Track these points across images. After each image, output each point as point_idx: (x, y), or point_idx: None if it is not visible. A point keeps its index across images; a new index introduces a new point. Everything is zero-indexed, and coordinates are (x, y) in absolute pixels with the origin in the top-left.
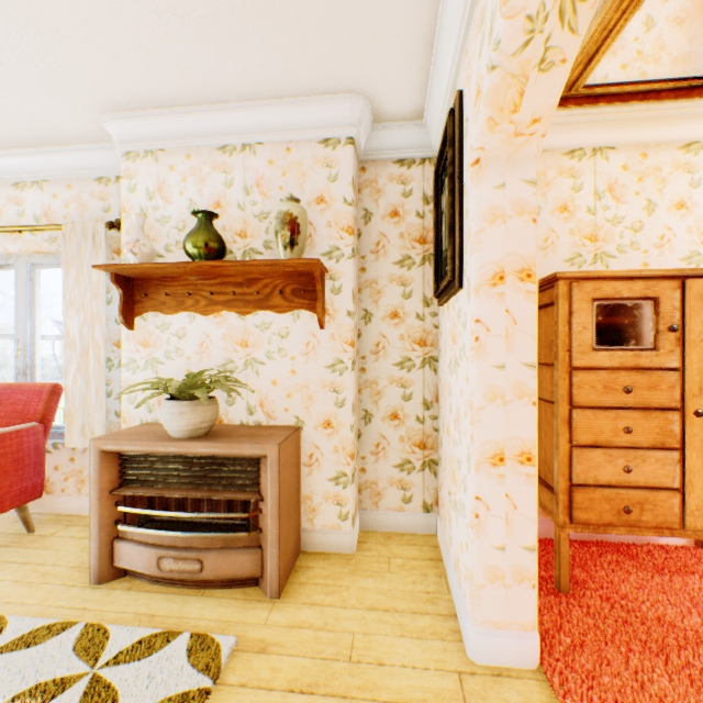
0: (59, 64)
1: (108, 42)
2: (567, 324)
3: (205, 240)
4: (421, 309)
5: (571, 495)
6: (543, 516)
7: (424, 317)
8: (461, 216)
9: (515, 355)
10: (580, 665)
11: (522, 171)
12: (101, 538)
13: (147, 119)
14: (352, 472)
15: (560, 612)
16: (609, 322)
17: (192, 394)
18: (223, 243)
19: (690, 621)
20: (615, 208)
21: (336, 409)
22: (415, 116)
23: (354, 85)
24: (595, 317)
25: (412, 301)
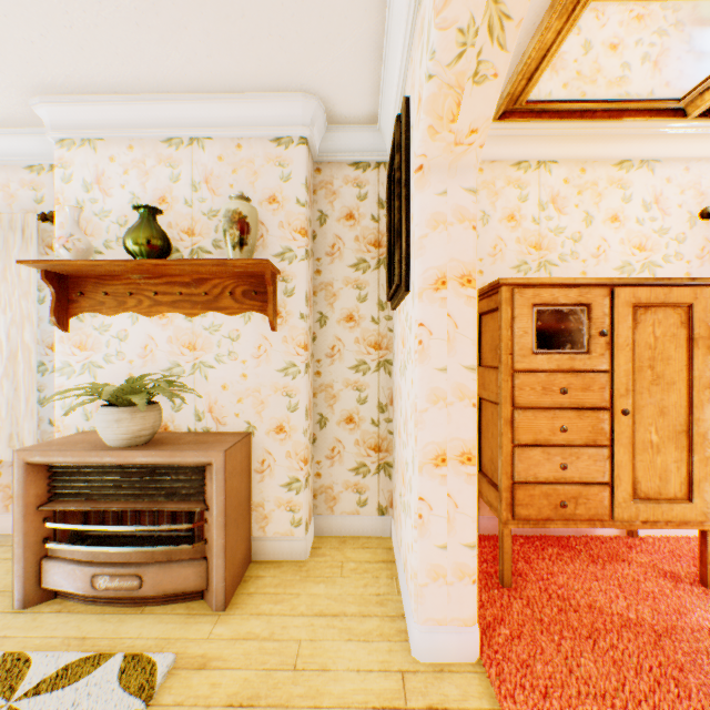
0: None
1: (33, 18)
2: (510, 328)
3: (147, 236)
4: (376, 312)
5: (514, 493)
6: (492, 514)
7: (379, 321)
8: (408, 221)
9: (457, 358)
10: (516, 654)
11: (463, 180)
12: (26, 559)
13: (83, 104)
14: (305, 478)
15: (502, 605)
16: (547, 327)
17: (131, 400)
18: (168, 240)
19: (617, 605)
20: (558, 219)
21: (289, 413)
22: (370, 120)
23: (306, 84)
24: (535, 322)
25: (367, 304)
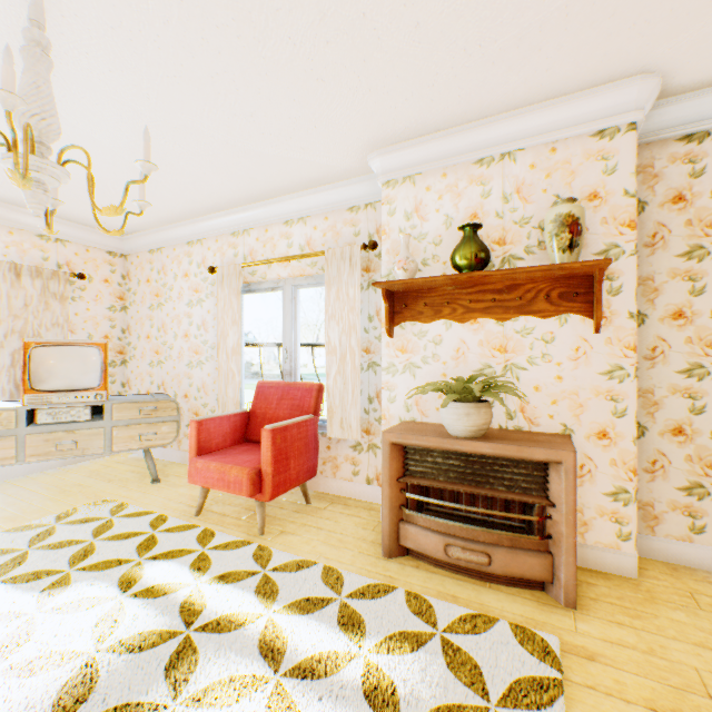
0: (357, 117)
1: (406, 88)
2: None
3: (477, 251)
4: None
5: None
6: None
7: None
8: None
9: None
10: None
11: None
12: (390, 518)
13: (409, 148)
14: (634, 490)
15: None
16: None
17: (473, 397)
18: (489, 252)
19: None
20: None
21: (613, 419)
22: None
23: (648, 64)
24: None
25: (704, 298)
